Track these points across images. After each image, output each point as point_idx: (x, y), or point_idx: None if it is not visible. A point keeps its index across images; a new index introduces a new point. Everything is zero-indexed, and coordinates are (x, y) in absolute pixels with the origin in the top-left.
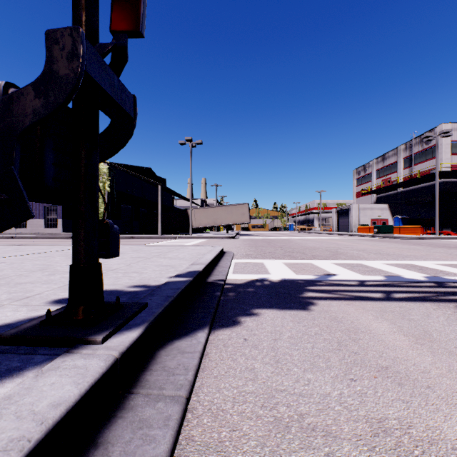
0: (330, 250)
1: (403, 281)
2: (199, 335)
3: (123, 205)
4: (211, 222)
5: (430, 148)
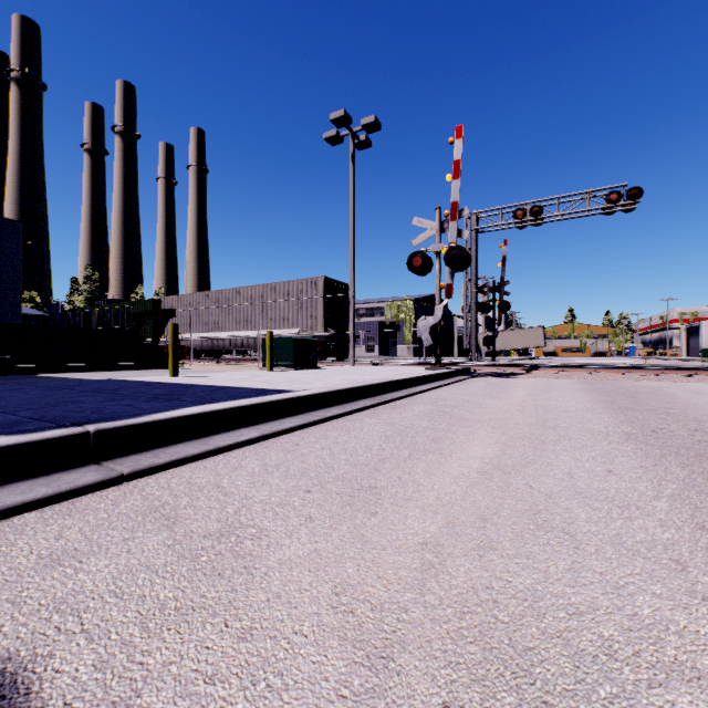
0: None
1: None
2: None
3: None
4: (500, 346)
5: None
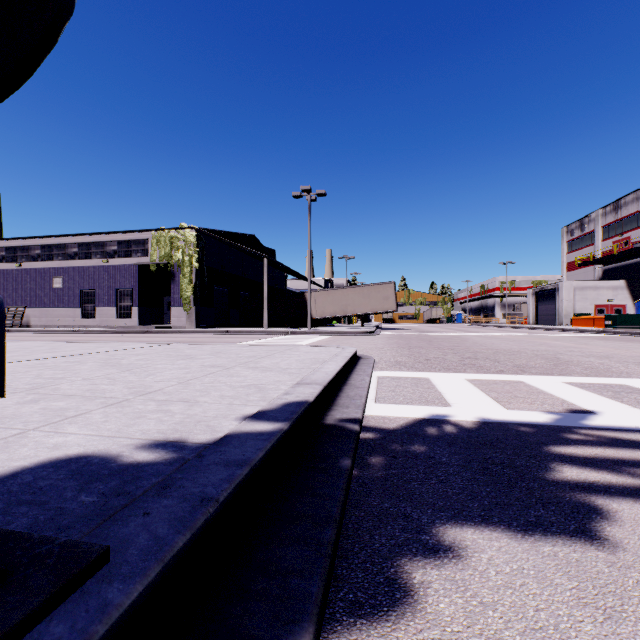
0: (543, 357)
1: None
2: None
3: (216, 287)
4: (338, 310)
5: None
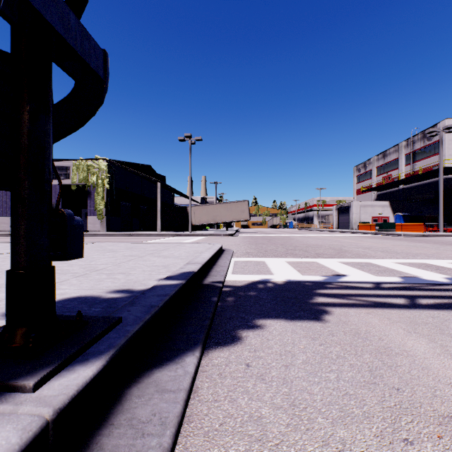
0: (334, 248)
1: (424, 283)
2: (187, 360)
3: (122, 202)
4: (210, 219)
5: (432, 145)
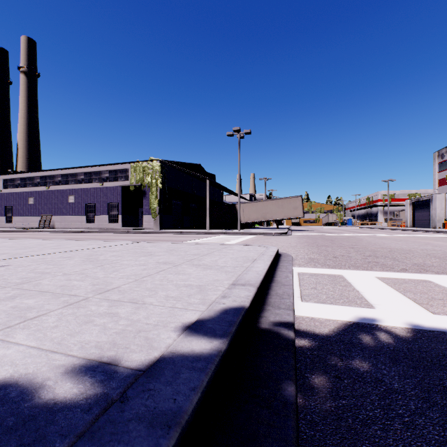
0: (435, 256)
1: None
2: None
3: (174, 201)
4: (260, 217)
5: None
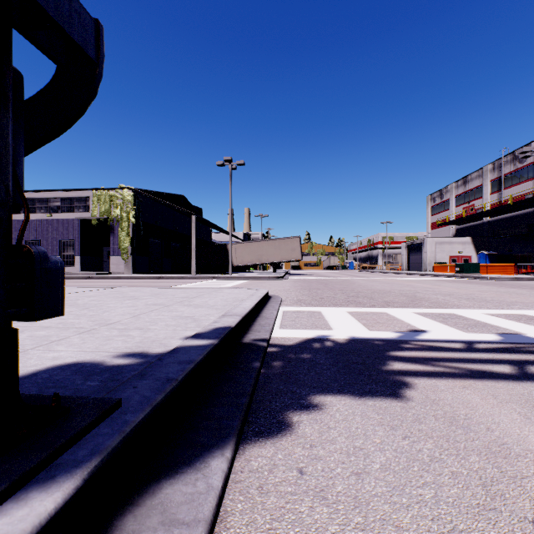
0: (406, 295)
1: (531, 343)
2: (213, 465)
3: (151, 239)
4: (254, 259)
5: (525, 168)
